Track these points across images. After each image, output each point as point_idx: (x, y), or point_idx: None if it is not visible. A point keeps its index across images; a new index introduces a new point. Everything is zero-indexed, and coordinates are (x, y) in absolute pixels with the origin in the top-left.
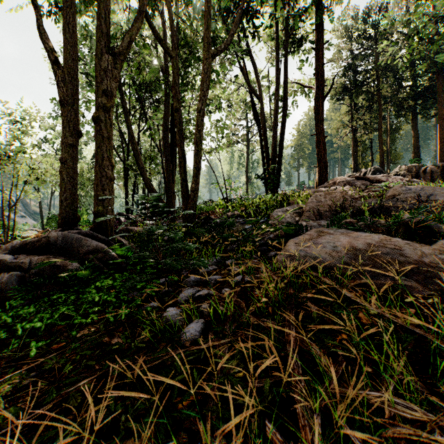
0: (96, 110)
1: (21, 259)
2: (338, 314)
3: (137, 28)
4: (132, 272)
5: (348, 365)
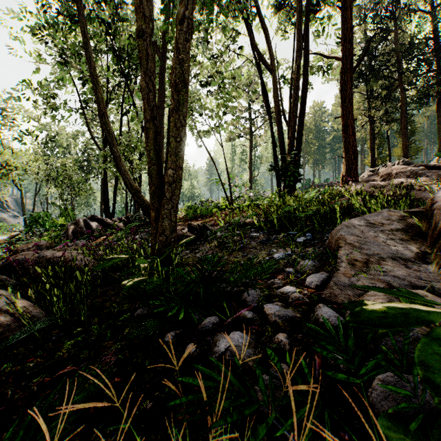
0: None
1: None
2: None
3: None
4: None
5: None
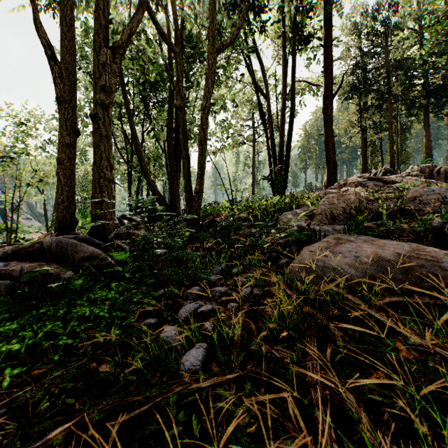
0: (93, 107)
1: (12, 267)
2: (368, 342)
3: (138, 21)
4: (131, 280)
5: (392, 419)
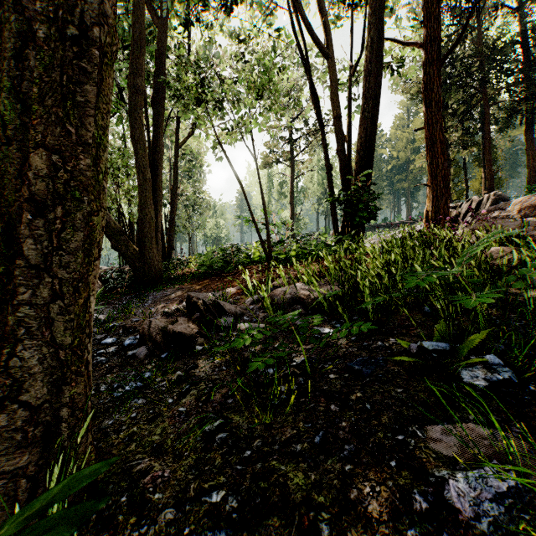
0: None
1: None
2: None
3: None
4: None
5: None
